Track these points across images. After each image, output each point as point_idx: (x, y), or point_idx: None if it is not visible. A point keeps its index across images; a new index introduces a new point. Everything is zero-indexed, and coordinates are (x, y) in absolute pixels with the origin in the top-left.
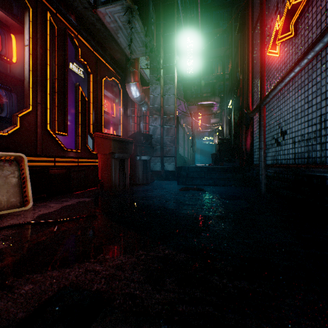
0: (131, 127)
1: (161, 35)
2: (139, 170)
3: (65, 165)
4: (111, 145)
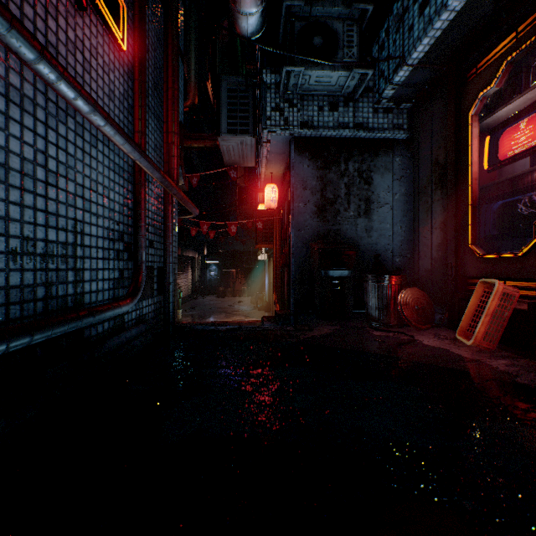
0: None
1: None
2: None
3: None
4: None
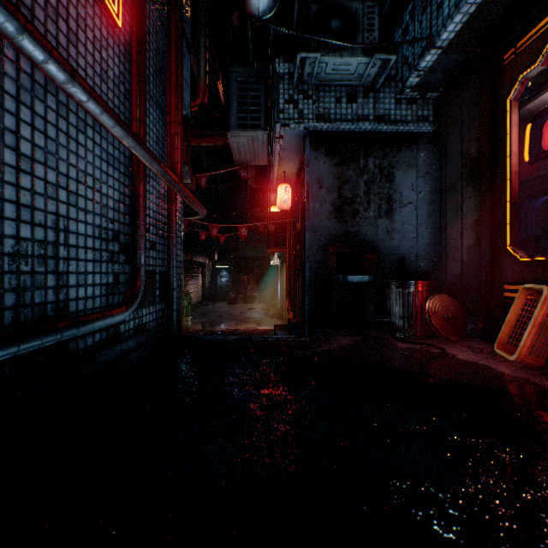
0: None
1: None
2: None
3: None
4: None
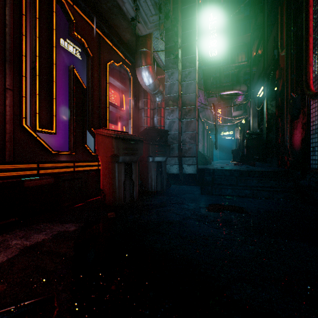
0: (144, 122)
1: (179, 8)
2: (151, 174)
3: (55, 172)
4: (114, 145)
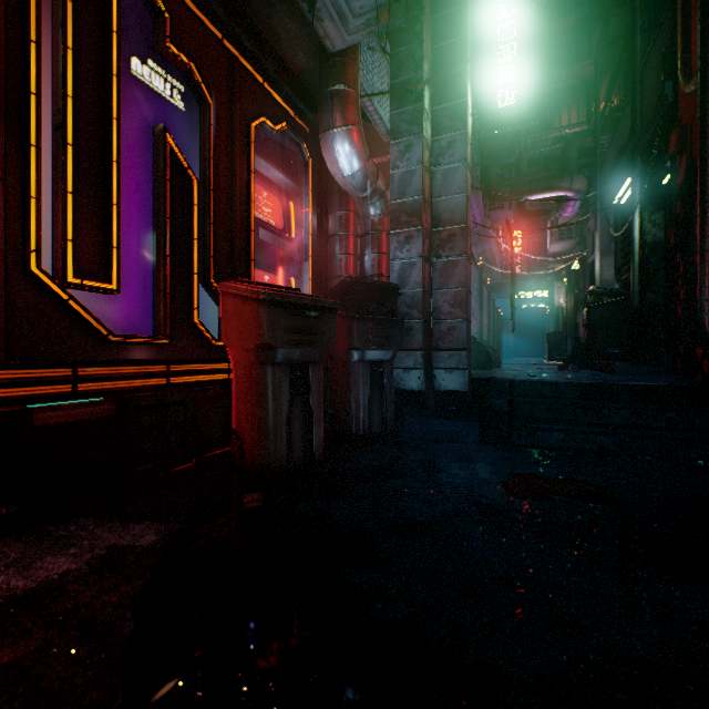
0: (339, 266)
1: None
2: (358, 393)
3: (119, 387)
4: (262, 320)
